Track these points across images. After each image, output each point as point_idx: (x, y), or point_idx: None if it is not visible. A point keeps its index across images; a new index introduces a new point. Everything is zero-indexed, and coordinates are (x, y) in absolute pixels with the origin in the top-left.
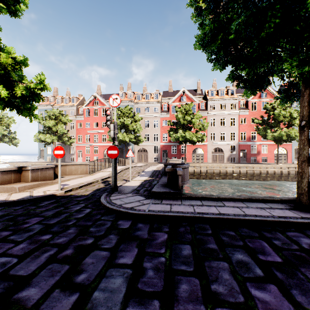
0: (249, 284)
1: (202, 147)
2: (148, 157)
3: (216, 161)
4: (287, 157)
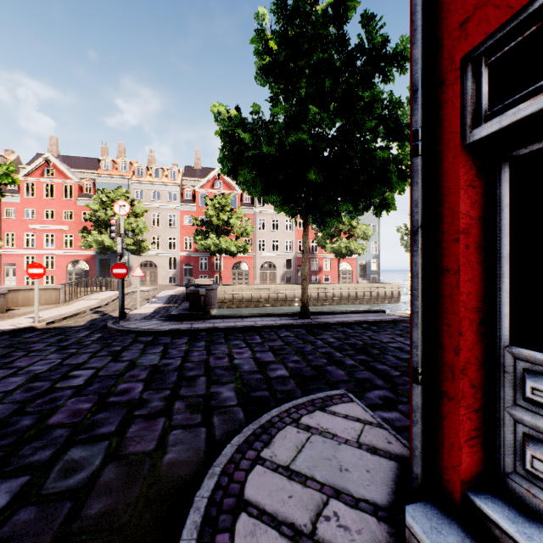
0: (235, 349)
1: (246, 260)
2: (159, 276)
3: (267, 281)
4: (352, 275)
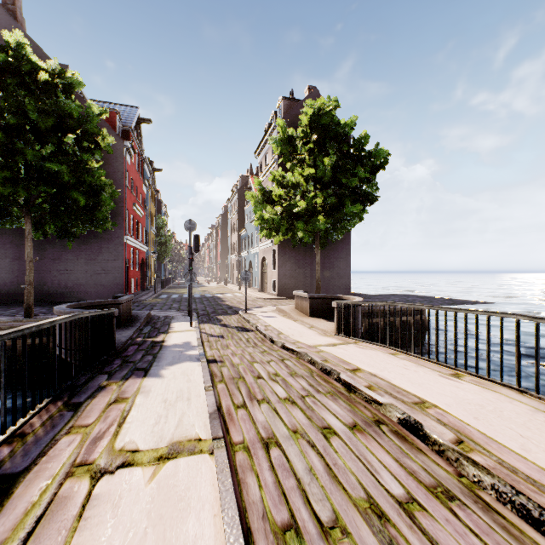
0: None
1: None
2: None
3: None
4: None
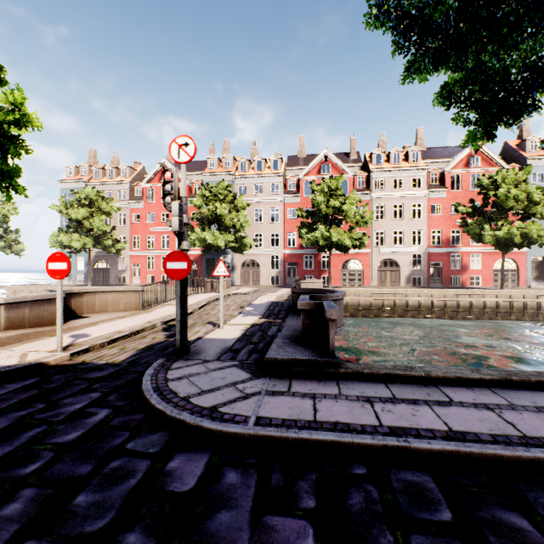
0: None
1: (360, 257)
2: (261, 276)
3: (386, 283)
4: (519, 276)
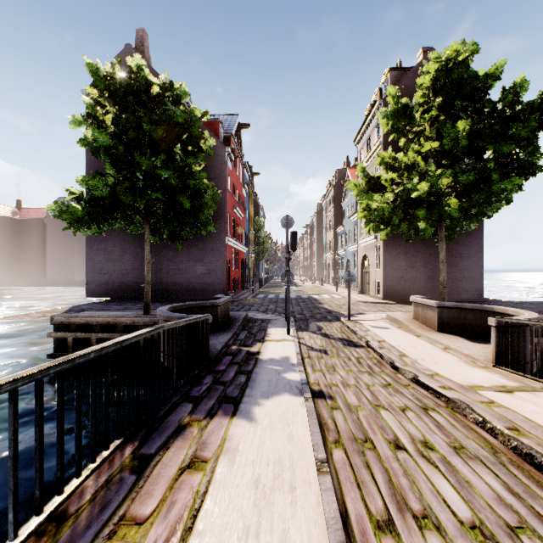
0: None
1: None
2: None
3: None
4: None
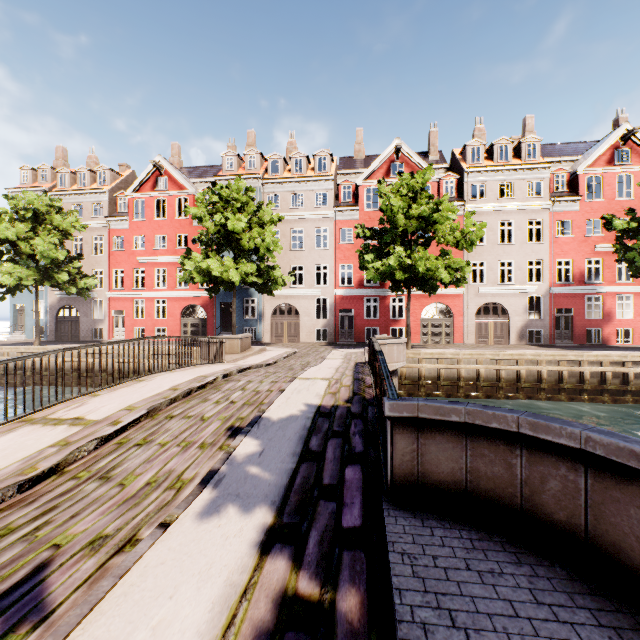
0: None
1: (448, 300)
2: (302, 329)
3: (488, 339)
4: None
